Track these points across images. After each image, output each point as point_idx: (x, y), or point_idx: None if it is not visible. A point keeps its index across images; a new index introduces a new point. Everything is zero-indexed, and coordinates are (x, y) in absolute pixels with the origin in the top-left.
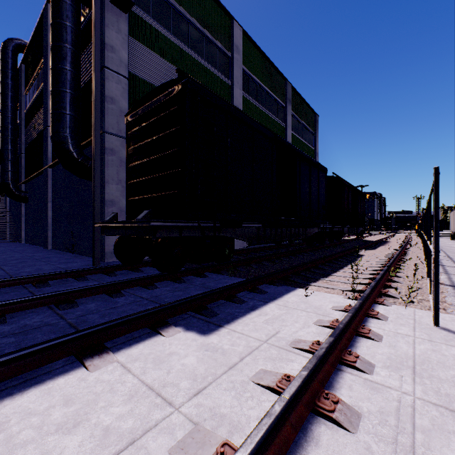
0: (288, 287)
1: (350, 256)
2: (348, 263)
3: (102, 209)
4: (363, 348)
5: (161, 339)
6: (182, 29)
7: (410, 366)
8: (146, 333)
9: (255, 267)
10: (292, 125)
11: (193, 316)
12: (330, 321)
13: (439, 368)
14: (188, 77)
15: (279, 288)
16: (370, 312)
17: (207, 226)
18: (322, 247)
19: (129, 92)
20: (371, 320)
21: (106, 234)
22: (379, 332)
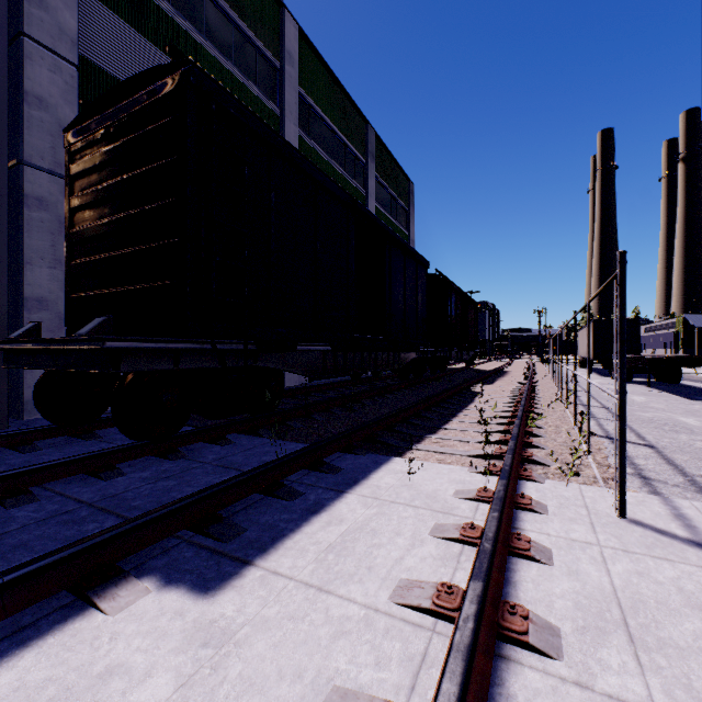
0: (378, 456)
1: (463, 394)
2: (462, 406)
3: (16, 315)
4: (528, 584)
5: (92, 624)
6: (191, 1)
7: (619, 621)
8: (56, 610)
9: (320, 419)
10: (376, 194)
11: (187, 540)
12: (460, 527)
13: (666, 618)
14: (192, 64)
15: (361, 459)
16: (519, 500)
17: (231, 349)
18: (421, 381)
19: (81, 93)
20: (523, 515)
21: (13, 365)
22: (543, 541)
